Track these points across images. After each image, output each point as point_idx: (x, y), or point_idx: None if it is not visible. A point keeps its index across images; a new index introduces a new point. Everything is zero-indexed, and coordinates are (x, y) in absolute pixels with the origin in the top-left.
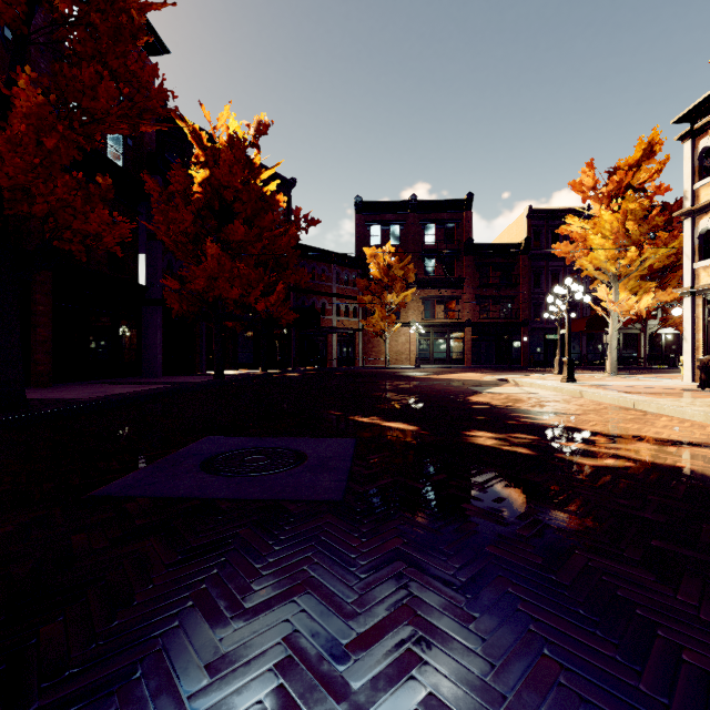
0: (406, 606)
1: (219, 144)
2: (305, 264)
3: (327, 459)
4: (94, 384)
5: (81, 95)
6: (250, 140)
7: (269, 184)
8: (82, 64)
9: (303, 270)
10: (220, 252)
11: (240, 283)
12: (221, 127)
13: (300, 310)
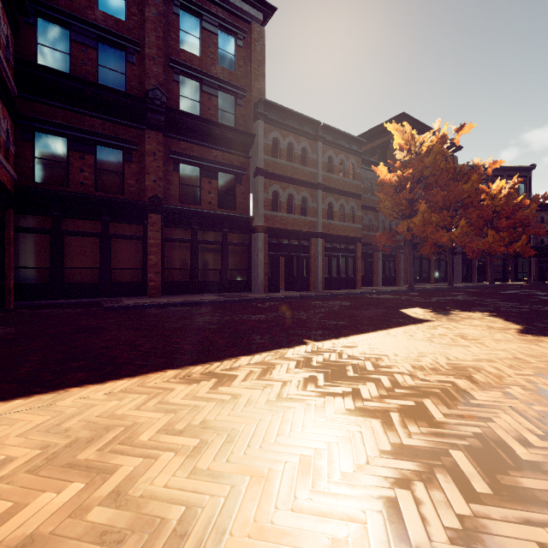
0: (547, 296)
1: (494, 192)
2: (543, 215)
3: (543, 293)
4: (444, 284)
5: (469, 216)
6: (509, 187)
7: (513, 175)
8: (469, 208)
9: (541, 224)
10: (494, 233)
11: (503, 244)
12: (496, 187)
13: (538, 248)
